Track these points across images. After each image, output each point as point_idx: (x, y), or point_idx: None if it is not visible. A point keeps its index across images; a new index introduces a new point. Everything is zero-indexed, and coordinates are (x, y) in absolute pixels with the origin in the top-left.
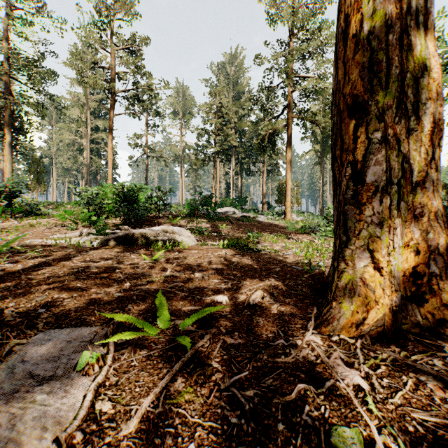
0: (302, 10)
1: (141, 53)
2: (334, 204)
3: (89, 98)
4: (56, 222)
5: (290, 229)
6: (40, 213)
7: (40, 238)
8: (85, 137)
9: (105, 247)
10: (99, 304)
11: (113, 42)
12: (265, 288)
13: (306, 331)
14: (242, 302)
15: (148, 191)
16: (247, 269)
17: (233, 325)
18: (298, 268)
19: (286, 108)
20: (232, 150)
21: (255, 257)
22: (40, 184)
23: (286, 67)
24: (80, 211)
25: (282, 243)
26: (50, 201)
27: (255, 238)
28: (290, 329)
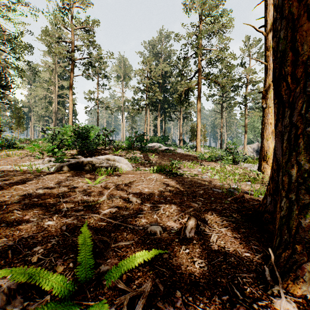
0: (208, 1)
1: (93, 32)
2: (277, 128)
3: (57, 65)
4: (27, 153)
5: (200, 158)
6: (17, 147)
7: (12, 165)
8: (54, 93)
9: (59, 172)
10: (22, 237)
11: (72, 23)
12: (196, 214)
13: (267, 286)
14: (177, 233)
15: (98, 130)
16: (175, 192)
17: (172, 273)
18: (218, 190)
19: (197, 71)
20: (158, 102)
21: (179, 181)
22: (20, 126)
23: (197, 42)
24: (47, 144)
25: (197, 168)
26: (27, 138)
27: (177, 165)
28: (245, 282)
